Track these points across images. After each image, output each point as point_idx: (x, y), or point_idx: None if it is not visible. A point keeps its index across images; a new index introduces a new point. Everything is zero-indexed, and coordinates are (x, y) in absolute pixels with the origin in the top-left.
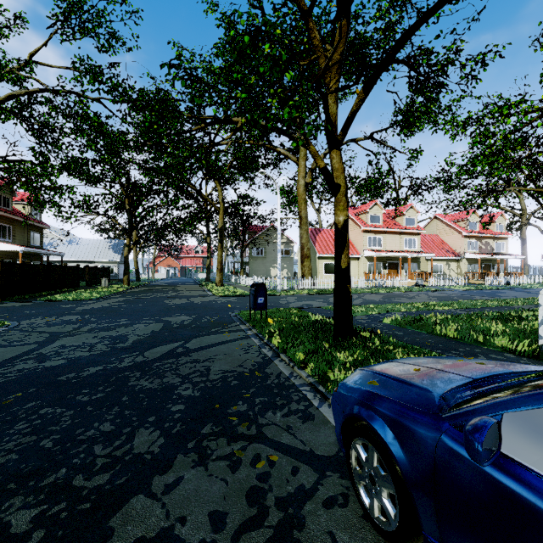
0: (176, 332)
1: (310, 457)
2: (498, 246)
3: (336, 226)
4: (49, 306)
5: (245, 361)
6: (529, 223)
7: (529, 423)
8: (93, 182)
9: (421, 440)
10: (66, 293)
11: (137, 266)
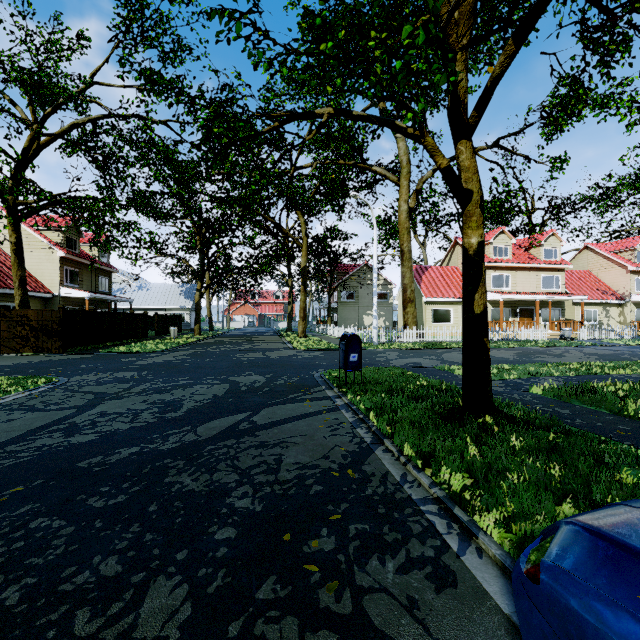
0: (244, 397)
1: None
2: None
3: (465, 253)
4: (108, 359)
5: (333, 450)
6: None
7: None
8: (162, 219)
9: None
10: (131, 345)
11: (210, 314)
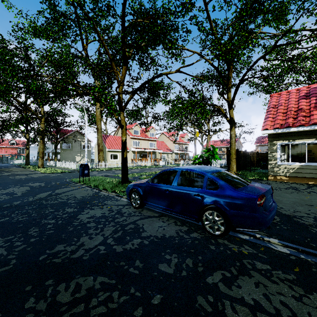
0: (42, 189)
1: (121, 205)
2: (186, 147)
3: (122, 141)
4: None
5: (89, 193)
6: (196, 138)
7: (158, 181)
8: None
9: (143, 186)
10: None
11: None
